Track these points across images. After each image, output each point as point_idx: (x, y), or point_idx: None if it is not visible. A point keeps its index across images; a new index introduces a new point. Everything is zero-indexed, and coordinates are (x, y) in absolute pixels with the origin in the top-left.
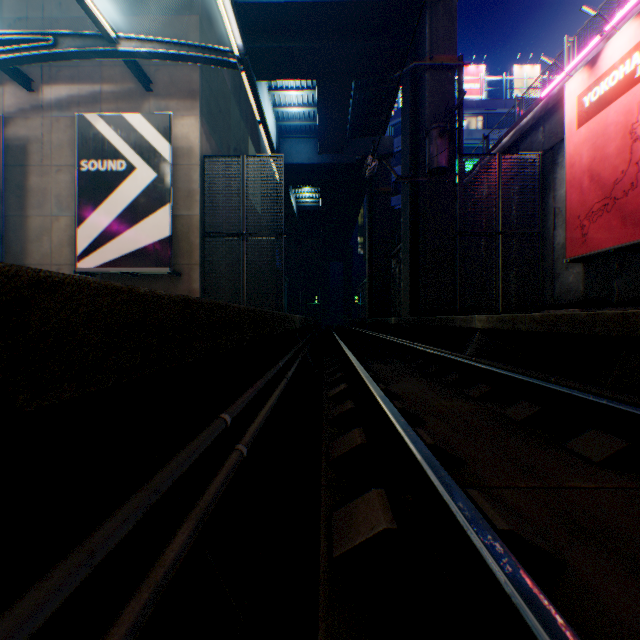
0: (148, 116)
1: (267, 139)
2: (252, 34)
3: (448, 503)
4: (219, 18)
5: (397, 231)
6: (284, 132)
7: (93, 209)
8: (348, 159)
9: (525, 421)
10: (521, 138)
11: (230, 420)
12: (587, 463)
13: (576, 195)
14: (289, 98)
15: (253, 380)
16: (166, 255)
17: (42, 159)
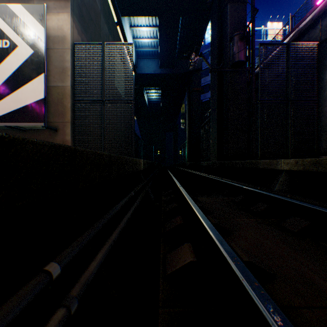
0: (27, 6)
1: (124, 40)
2: None
3: None
4: None
5: (203, 114)
6: (140, 55)
7: None
8: (176, 71)
9: None
10: (299, 37)
11: None
12: None
13: None
14: (142, 33)
15: None
16: (41, 113)
17: None
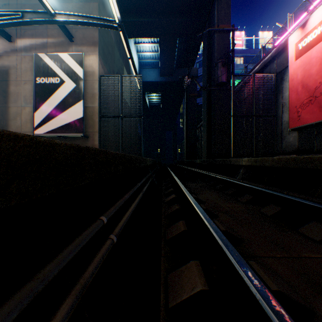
0: (71, 54)
1: (133, 67)
2: (126, 14)
3: (243, 277)
4: (108, 5)
5: (200, 116)
6: (142, 65)
7: (42, 103)
8: (175, 79)
9: (273, 216)
10: (264, 67)
11: (106, 220)
12: (312, 241)
13: (294, 95)
14: (145, 48)
15: (123, 194)
16: (80, 127)
17: (16, 77)
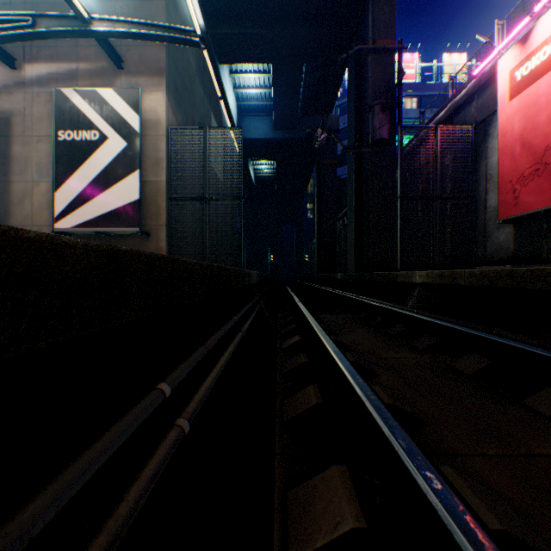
0: (119, 91)
1: (227, 114)
2: (215, 22)
3: (437, 509)
4: (184, 5)
5: (342, 198)
6: (243, 111)
7: (69, 175)
8: (299, 135)
9: (476, 374)
10: (455, 112)
11: (170, 390)
12: None
13: (508, 161)
14: (248, 81)
15: (206, 336)
16: (135, 216)
17: (24, 130)
